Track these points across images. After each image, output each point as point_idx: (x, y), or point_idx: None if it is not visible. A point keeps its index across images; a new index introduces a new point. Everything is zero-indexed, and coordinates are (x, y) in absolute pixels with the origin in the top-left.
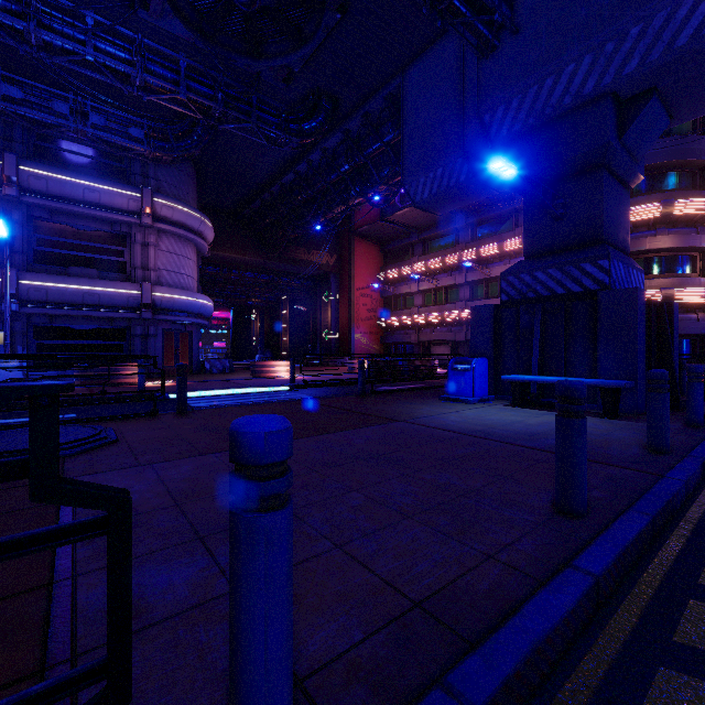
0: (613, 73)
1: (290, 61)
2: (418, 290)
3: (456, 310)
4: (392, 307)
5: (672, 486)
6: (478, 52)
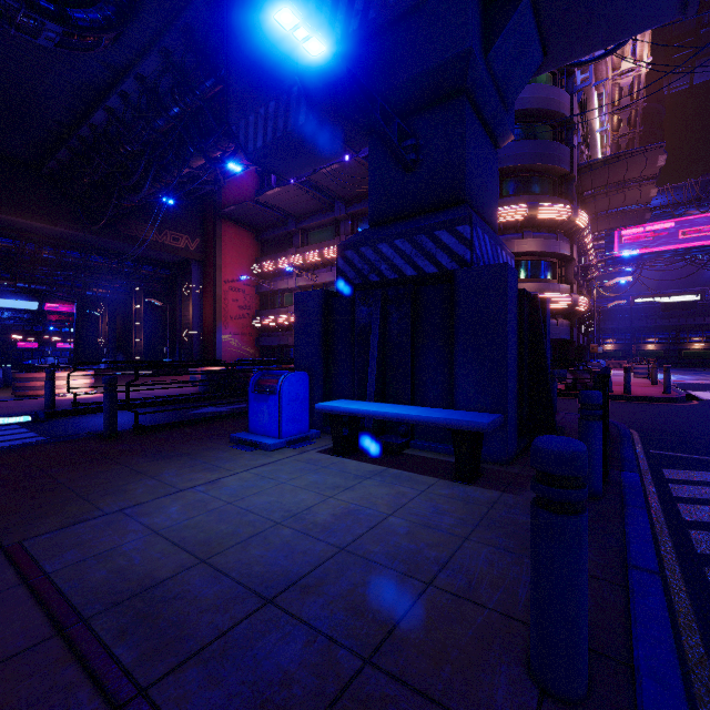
0: None
1: None
2: (296, 286)
3: None
4: (269, 305)
5: None
6: None
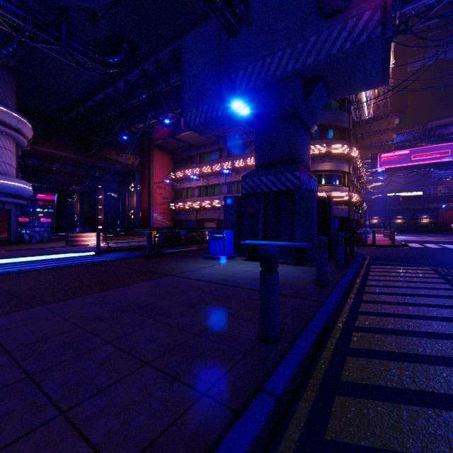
0: (301, 62)
1: (94, 5)
2: (196, 186)
3: (220, 199)
4: (179, 196)
5: (328, 309)
6: (227, 32)
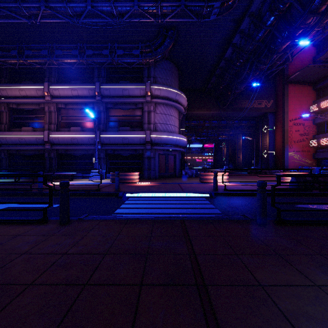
0: None
1: None
2: None
3: None
4: (325, 130)
5: None
6: None
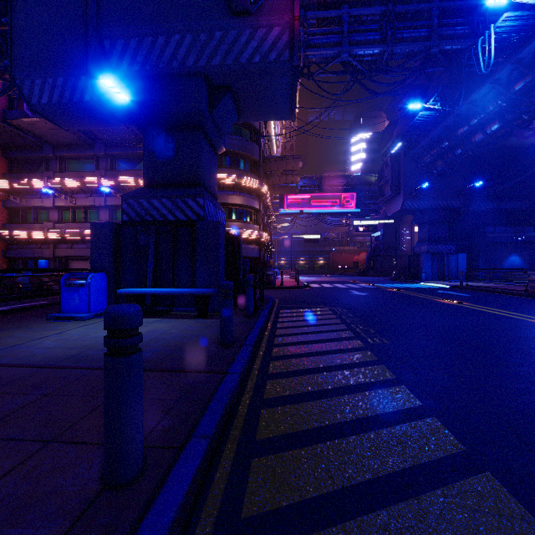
0: (205, 59)
1: None
2: (53, 205)
3: None
4: (20, 220)
5: (231, 383)
6: None
